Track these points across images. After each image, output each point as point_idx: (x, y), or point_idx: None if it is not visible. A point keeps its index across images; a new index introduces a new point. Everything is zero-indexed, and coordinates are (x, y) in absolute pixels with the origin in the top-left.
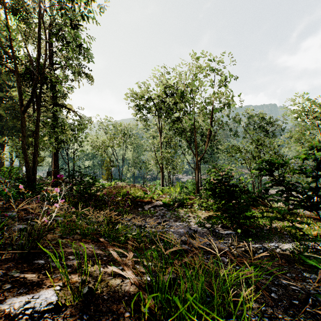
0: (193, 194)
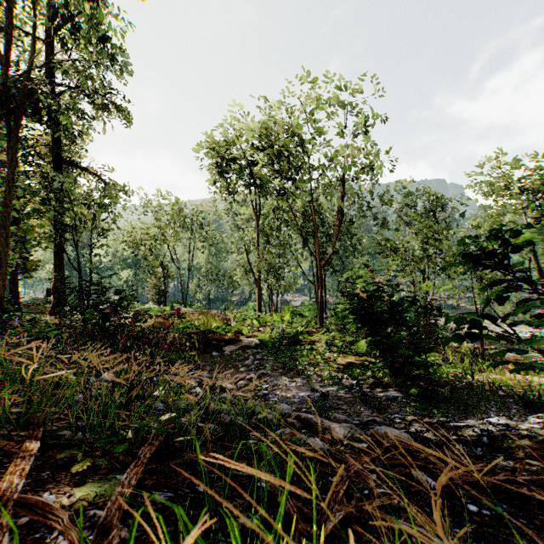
0: (314, 325)
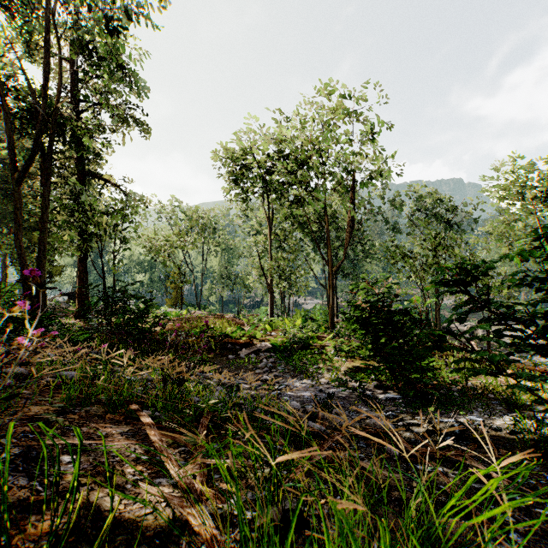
0: (324, 330)
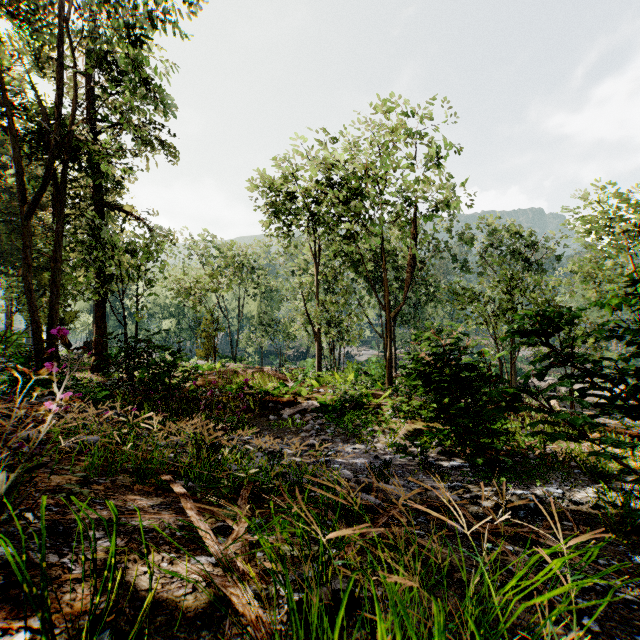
0: (381, 386)
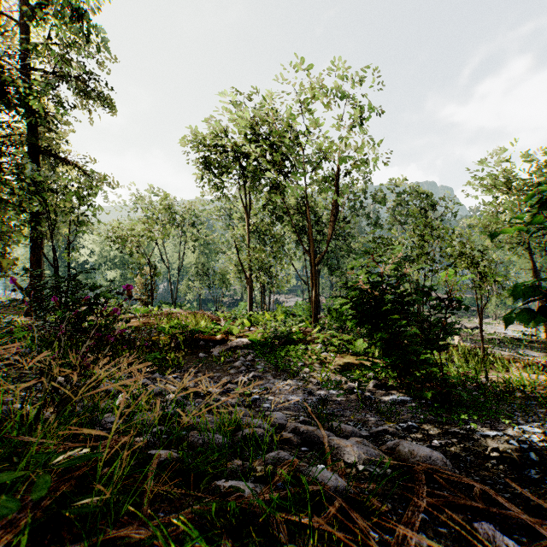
0: (309, 324)
